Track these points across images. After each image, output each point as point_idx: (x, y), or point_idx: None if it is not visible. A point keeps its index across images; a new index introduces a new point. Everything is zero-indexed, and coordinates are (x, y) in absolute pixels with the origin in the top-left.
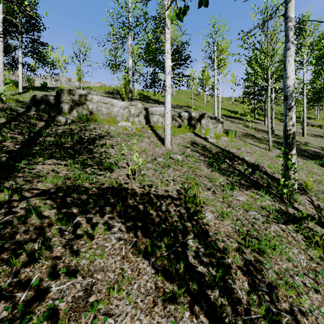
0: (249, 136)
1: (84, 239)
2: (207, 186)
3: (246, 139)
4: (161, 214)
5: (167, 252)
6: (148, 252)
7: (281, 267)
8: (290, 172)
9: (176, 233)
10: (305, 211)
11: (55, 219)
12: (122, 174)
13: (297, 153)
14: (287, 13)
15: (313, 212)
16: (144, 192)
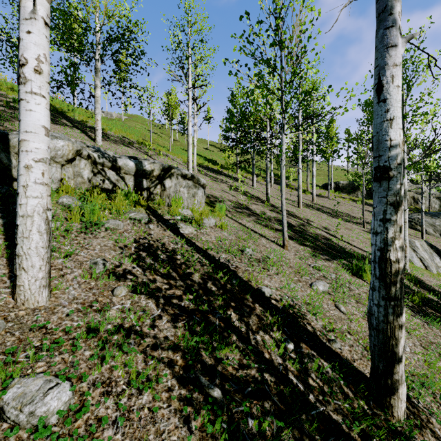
0: (244, 209)
1: None
2: None
3: (242, 219)
4: None
5: None
6: None
7: None
8: (396, 372)
9: None
10: None
11: None
12: None
13: (313, 246)
14: None
15: None
16: None
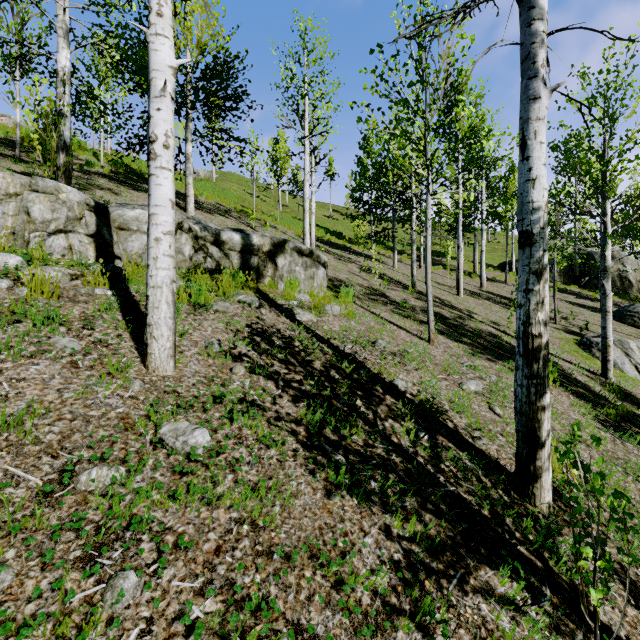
0: (378, 296)
1: None
2: None
3: (375, 308)
4: None
5: None
6: None
7: None
8: (540, 458)
9: None
10: (635, 639)
11: None
12: None
13: (472, 343)
14: None
15: None
16: None
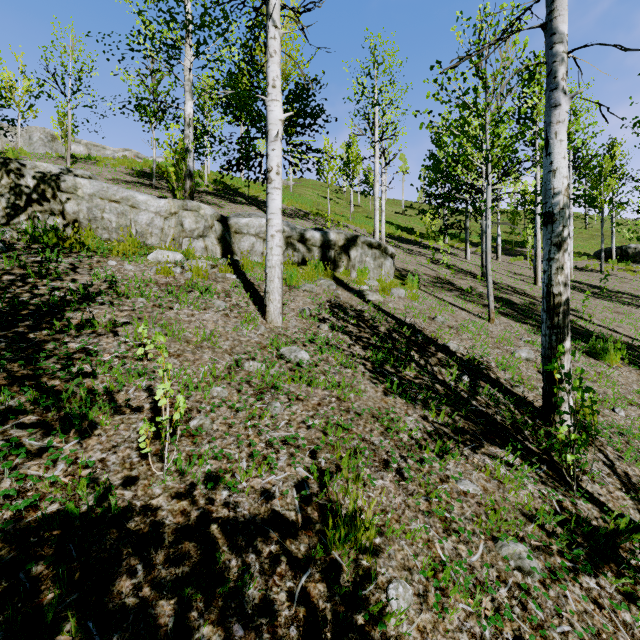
0: (444, 284)
1: None
2: (380, 453)
3: (440, 293)
4: (242, 639)
5: None
6: None
7: None
8: (560, 392)
9: None
10: (612, 503)
11: None
12: (123, 439)
13: (538, 325)
14: (552, 22)
15: None
16: (189, 516)
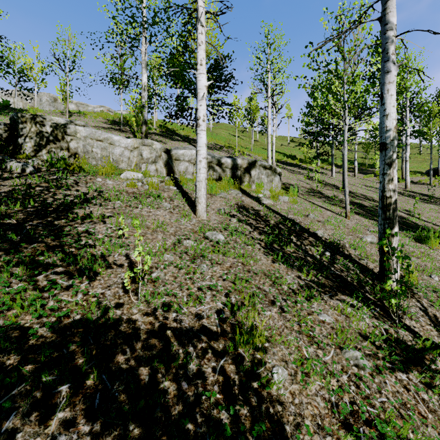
0: (316, 193)
1: None
2: (269, 296)
3: (312, 199)
4: (187, 389)
5: None
6: None
7: None
8: (390, 262)
9: None
10: (423, 332)
11: None
12: (113, 282)
13: None
14: (385, 16)
15: None
16: (154, 325)
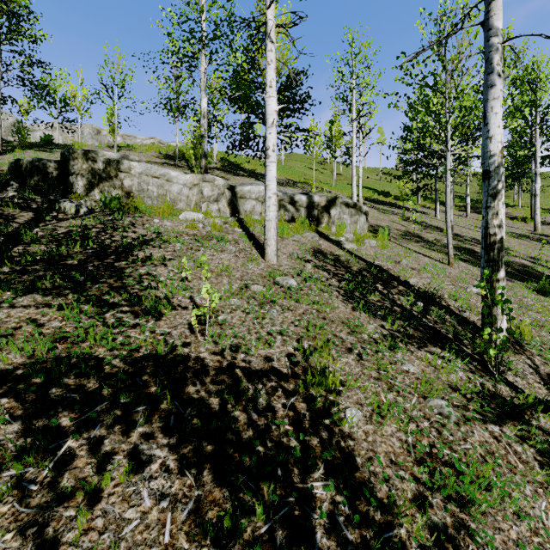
0: (413, 237)
1: (76, 502)
2: (346, 344)
3: (407, 244)
4: (257, 419)
5: (269, 523)
6: (225, 528)
7: (508, 538)
8: (495, 311)
9: (289, 465)
10: (528, 390)
11: (13, 451)
12: (179, 323)
13: None
14: (489, 20)
15: (546, 395)
16: (222, 363)
